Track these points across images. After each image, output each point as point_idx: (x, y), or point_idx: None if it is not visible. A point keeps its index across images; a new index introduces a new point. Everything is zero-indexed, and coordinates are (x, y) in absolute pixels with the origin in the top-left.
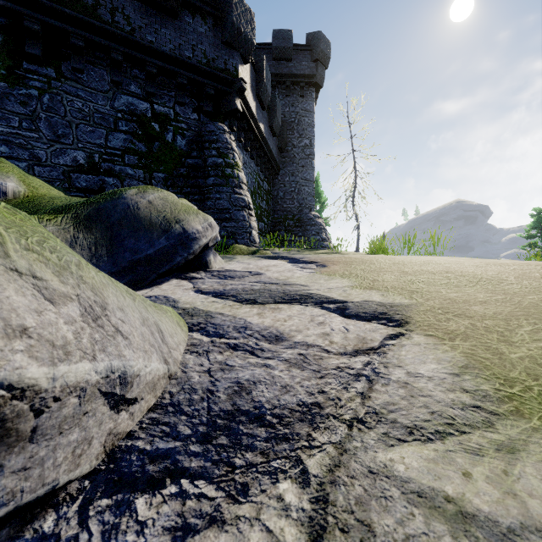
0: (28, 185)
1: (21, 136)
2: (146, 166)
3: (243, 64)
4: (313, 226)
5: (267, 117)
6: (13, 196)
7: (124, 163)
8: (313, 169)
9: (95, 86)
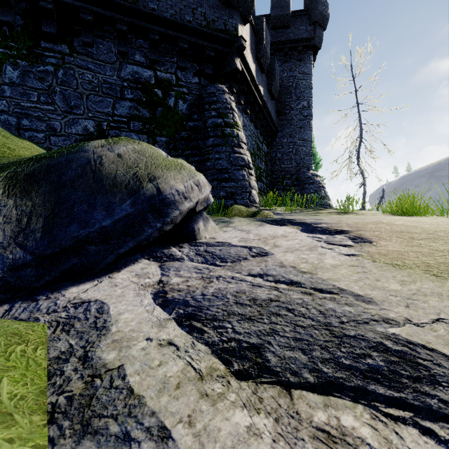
0: (0, 146)
1: (39, 110)
2: (150, 131)
3: (243, 25)
4: (311, 184)
5: (266, 81)
6: None
7: (129, 130)
8: (311, 130)
9: (103, 58)
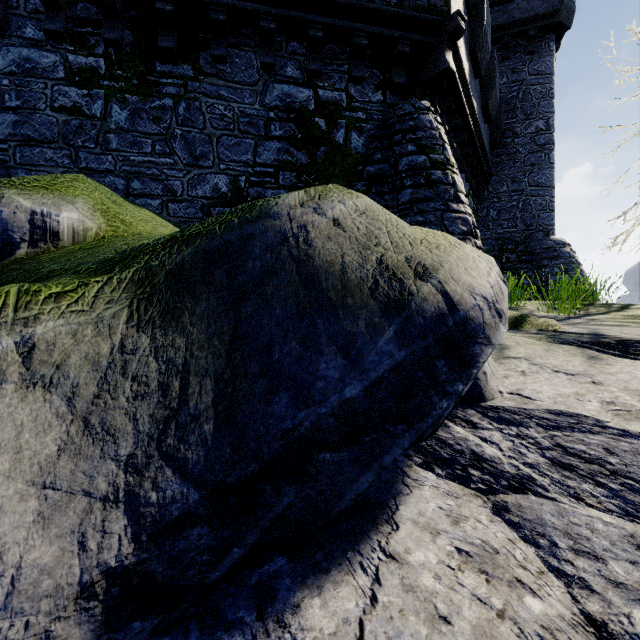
0: (111, 218)
1: (154, 165)
2: (308, 185)
3: None
4: (555, 259)
5: (479, 91)
6: (73, 240)
7: (277, 185)
8: (552, 167)
9: (240, 79)
